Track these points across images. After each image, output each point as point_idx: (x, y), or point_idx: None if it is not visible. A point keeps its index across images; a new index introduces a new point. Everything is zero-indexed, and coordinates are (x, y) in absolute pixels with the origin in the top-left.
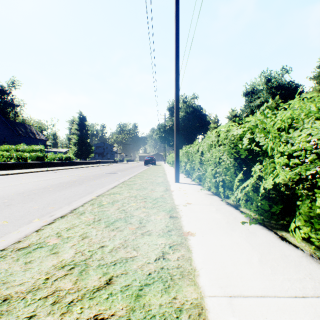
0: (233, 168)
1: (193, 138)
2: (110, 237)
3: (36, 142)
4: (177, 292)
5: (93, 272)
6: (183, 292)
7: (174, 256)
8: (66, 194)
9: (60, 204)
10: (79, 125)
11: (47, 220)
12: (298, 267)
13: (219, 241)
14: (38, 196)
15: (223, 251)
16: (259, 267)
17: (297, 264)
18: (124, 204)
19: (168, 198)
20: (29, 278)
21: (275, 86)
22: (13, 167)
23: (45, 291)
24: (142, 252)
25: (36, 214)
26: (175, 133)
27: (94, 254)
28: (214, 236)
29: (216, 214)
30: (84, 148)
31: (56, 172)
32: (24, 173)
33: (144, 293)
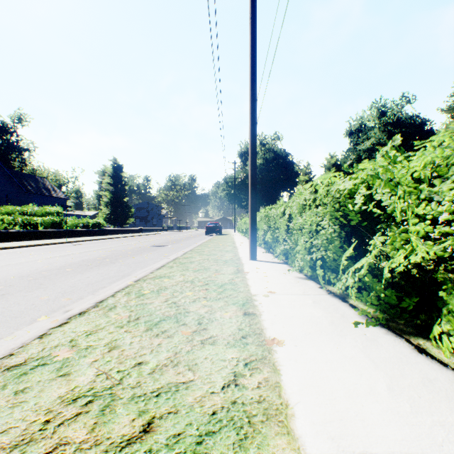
0: (338, 240)
1: (274, 196)
2: (152, 348)
3: (51, 202)
4: (259, 447)
5: (122, 409)
6: (270, 447)
7: (253, 381)
8: (91, 277)
9: (81, 293)
10: (113, 177)
11: (57, 319)
12: (452, 400)
13: (322, 355)
14: (50, 280)
15: (330, 371)
16: (390, 400)
17: (450, 396)
18: (176, 293)
19: (241, 284)
20: (18, 420)
21: (391, 122)
22: (17, 237)
23: (42, 445)
24: (202, 374)
25: (43, 309)
26: (251, 188)
27: (126, 376)
28: (313, 345)
29: (313, 310)
30: (119, 211)
31: (79, 244)
32: (33, 246)
33: (205, 449)
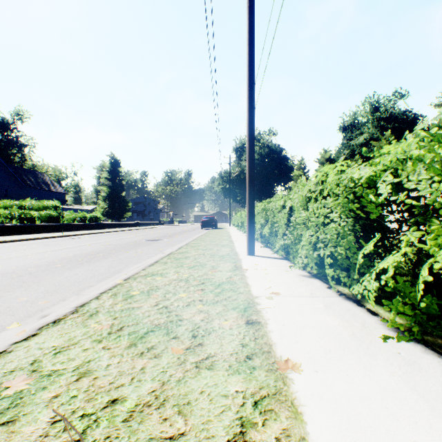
0: (351, 235)
1: (269, 191)
2: (133, 374)
3: (50, 196)
4: None
5: None
6: None
7: (268, 436)
8: (79, 274)
9: (64, 293)
10: (111, 172)
11: (25, 330)
12: None
13: (354, 387)
14: (34, 277)
15: (371, 417)
16: None
17: None
18: (168, 294)
19: (240, 283)
20: None
21: (385, 117)
22: (14, 231)
23: None
24: (197, 422)
25: (17, 313)
26: (248, 180)
27: (91, 426)
28: (338, 371)
29: (327, 317)
30: (117, 205)
31: (74, 238)
32: (28, 240)
33: None
